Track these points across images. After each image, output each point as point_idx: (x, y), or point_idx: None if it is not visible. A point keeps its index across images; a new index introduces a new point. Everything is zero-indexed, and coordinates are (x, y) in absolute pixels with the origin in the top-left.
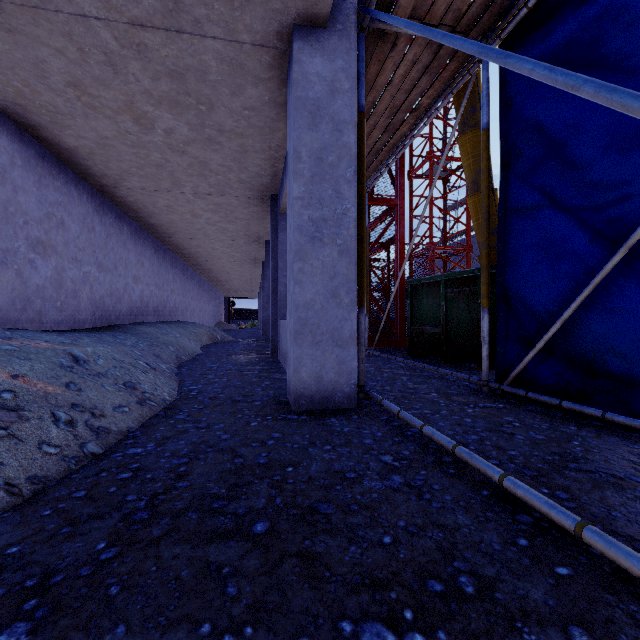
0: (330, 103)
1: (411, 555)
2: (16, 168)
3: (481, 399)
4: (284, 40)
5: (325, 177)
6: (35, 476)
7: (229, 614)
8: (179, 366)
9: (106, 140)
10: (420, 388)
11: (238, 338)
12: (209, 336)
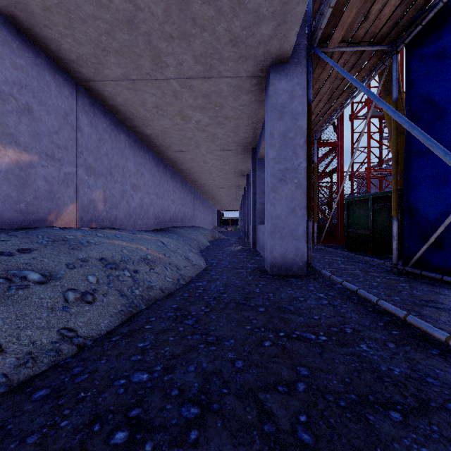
0: (290, 104)
1: (326, 322)
2: (126, 149)
3: (389, 275)
4: (264, 72)
5: (287, 146)
6: (167, 287)
7: (255, 326)
8: (200, 251)
9: (166, 129)
10: (349, 267)
11: (228, 237)
12: (211, 235)
